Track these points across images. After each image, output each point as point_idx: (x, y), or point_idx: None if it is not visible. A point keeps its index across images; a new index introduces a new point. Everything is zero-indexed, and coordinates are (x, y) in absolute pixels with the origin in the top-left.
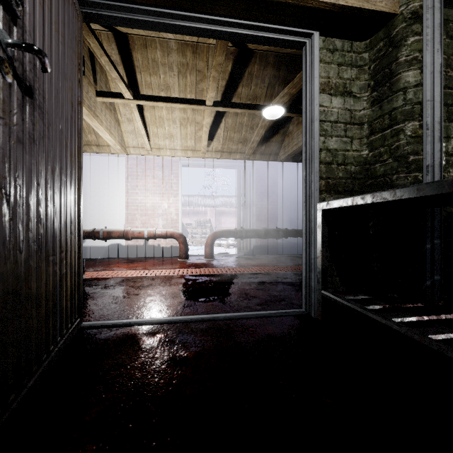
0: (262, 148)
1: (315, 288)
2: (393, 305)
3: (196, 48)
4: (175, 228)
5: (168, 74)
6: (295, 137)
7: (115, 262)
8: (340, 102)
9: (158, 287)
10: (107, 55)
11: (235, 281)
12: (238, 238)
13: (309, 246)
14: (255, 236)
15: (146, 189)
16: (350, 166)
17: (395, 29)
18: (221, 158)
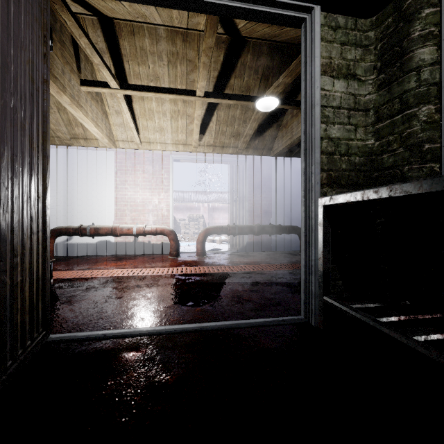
0: (256, 142)
1: (316, 293)
2: (410, 316)
3: (186, 36)
4: (166, 224)
5: (157, 64)
6: (289, 131)
7: (102, 260)
8: (343, 85)
9: (143, 289)
10: (87, 36)
11: (227, 281)
12: (230, 234)
13: (309, 246)
14: (248, 233)
15: (136, 184)
16: (353, 157)
17: (407, 1)
18: (214, 152)
